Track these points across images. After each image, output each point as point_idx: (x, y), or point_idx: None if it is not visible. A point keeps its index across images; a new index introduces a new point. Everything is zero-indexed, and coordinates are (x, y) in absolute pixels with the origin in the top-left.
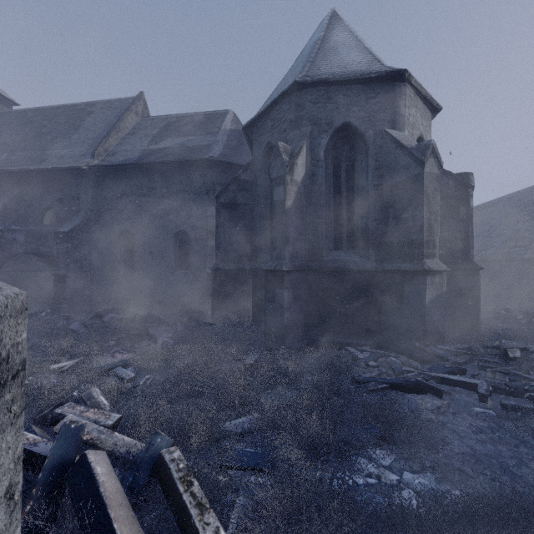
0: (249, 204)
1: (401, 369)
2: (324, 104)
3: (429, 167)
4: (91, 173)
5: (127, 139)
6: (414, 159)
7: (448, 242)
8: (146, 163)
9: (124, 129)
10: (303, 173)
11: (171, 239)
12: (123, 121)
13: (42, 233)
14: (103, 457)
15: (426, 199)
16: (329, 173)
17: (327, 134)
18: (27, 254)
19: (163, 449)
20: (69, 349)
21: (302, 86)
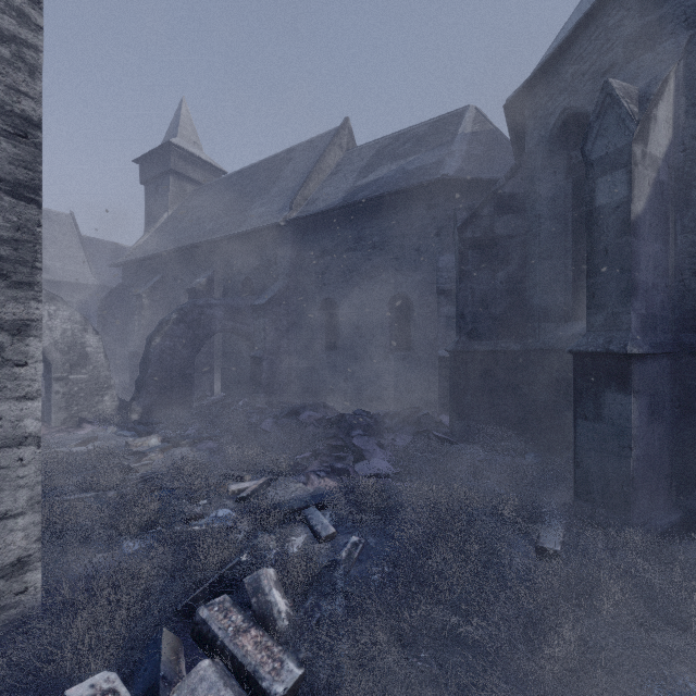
0: (517, 236)
1: None
2: None
3: None
4: (289, 230)
5: (329, 181)
6: None
7: None
8: (352, 205)
9: (326, 170)
10: (667, 140)
11: (384, 308)
12: (325, 159)
13: (239, 307)
14: None
15: None
16: None
17: None
18: (229, 333)
19: None
20: (255, 460)
21: None
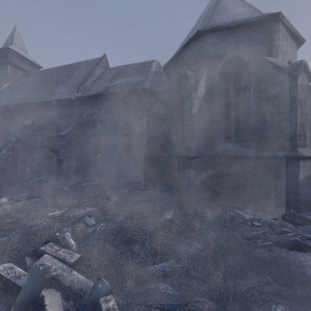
0: (167, 115)
1: (280, 229)
2: (218, 44)
3: (301, 80)
4: (77, 101)
5: (96, 81)
6: (288, 75)
7: (310, 136)
8: (106, 94)
9: (95, 76)
10: (203, 91)
11: (120, 138)
12: (94, 71)
13: (51, 136)
14: (57, 299)
15: (299, 104)
16: (222, 90)
17: (220, 64)
18: (44, 148)
19: (101, 297)
20: (60, 203)
21: (203, 33)
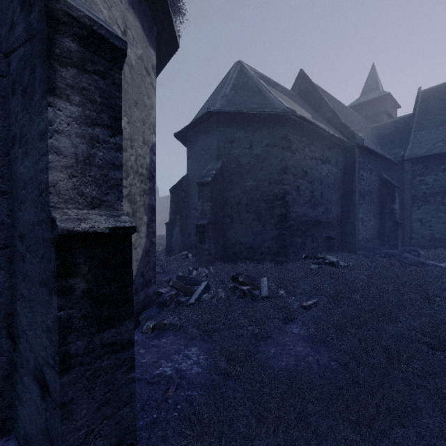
0: None
1: None
2: None
3: None
4: None
5: None
6: None
7: None
8: None
9: None
10: None
11: None
12: None
13: None
14: None
15: None
16: None
17: None
18: None
19: None
20: None
21: None
